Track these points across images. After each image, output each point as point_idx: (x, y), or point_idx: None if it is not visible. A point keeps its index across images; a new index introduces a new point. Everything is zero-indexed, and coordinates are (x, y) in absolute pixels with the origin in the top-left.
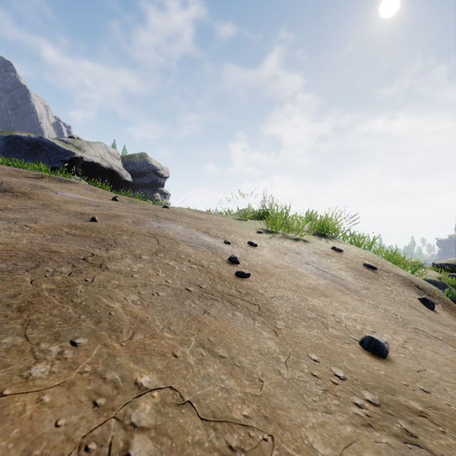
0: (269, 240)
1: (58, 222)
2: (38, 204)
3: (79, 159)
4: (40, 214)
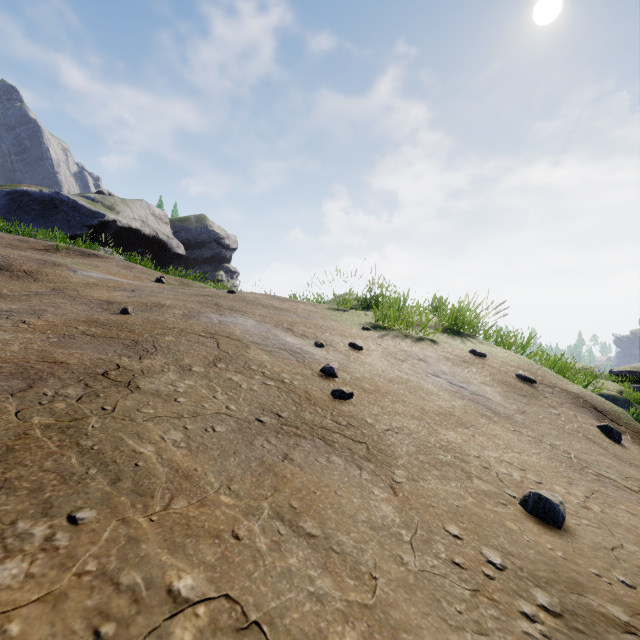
0: (380, 340)
1: (72, 316)
2: (46, 289)
3: (111, 223)
4: (47, 303)
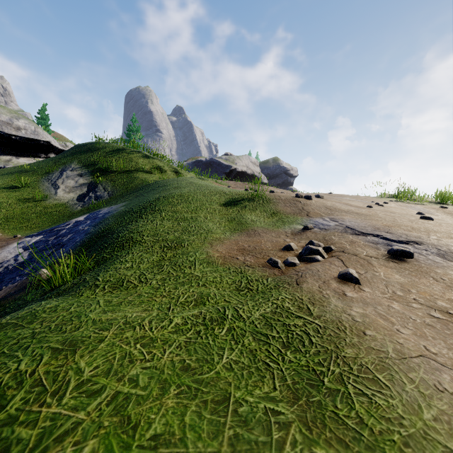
0: (396, 203)
1: None
2: None
3: (234, 170)
4: None
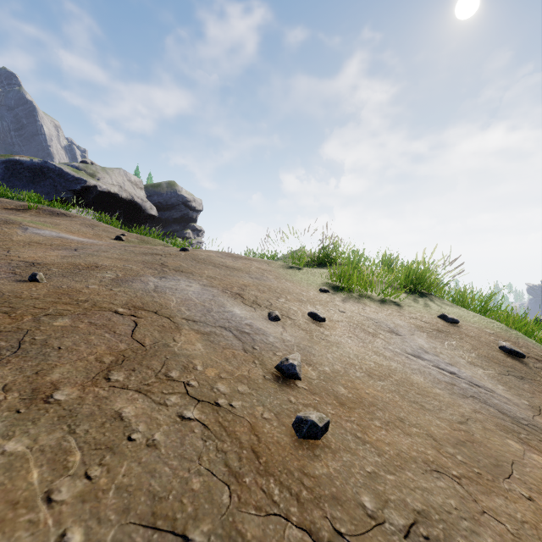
0: (342, 305)
1: None
2: None
3: (92, 188)
4: None
